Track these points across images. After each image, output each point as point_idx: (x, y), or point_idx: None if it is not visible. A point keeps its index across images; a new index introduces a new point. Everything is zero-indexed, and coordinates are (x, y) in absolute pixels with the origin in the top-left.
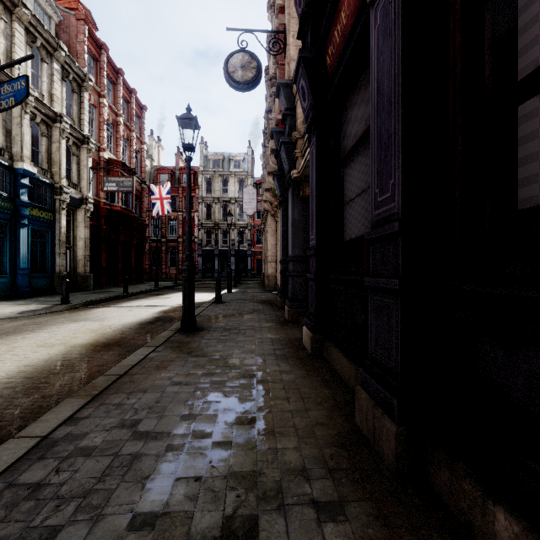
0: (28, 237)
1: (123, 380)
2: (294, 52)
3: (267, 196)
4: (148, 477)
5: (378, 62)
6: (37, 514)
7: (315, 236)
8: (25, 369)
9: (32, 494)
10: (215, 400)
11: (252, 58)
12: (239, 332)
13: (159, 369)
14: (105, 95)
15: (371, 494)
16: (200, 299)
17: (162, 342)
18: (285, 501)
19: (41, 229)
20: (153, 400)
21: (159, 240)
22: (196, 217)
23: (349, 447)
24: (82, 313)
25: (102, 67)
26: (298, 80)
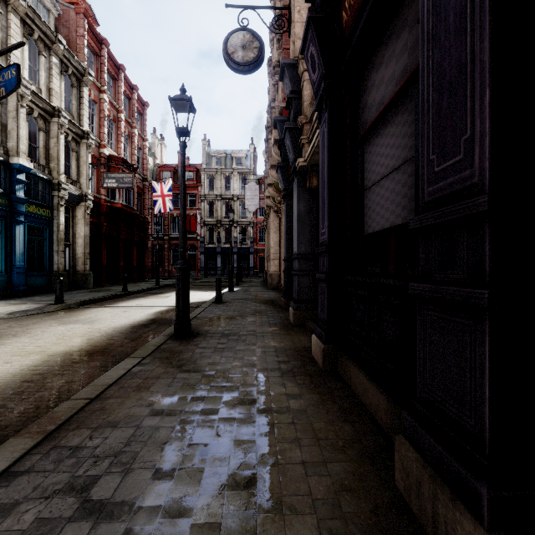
0: (24, 234)
1: (93, 406)
2: (299, 29)
3: (269, 191)
4: None
5: None
6: None
7: (328, 230)
8: None
9: None
10: (203, 442)
11: (254, 37)
12: (238, 338)
13: (140, 391)
14: (105, 91)
15: None
16: (200, 298)
17: (150, 351)
18: None
19: (39, 226)
20: (123, 441)
21: (162, 237)
22: (198, 214)
23: None
24: (74, 314)
25: (103, 63)
26: (306, 48)
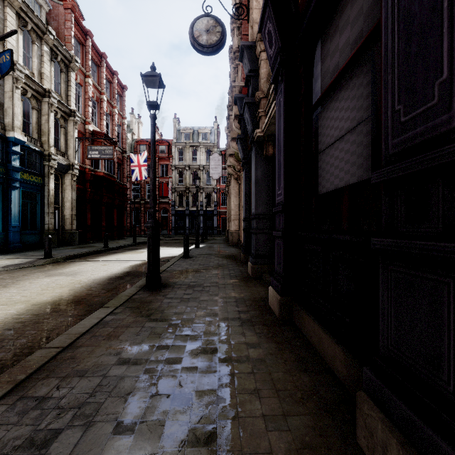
0: (19, 198)
1: (64, 355)
2: (257, 15)
3: (230, 160)
4: None
5: None
6: None
7: (284, 191)
8: None
9: None
10: (165, 392)
11: (217, 22)
12: (203, 289)
13: (110, 339)
14: (89, 75)
15: None
16: (170, 253)
17: (123, 301)
18: None
19: (32, 192)
20: (88, 391)
21: (139, 201)
22: (169, 182)
23: None
24: (60, 267)
25: (87, 51)
26: (264, 26)
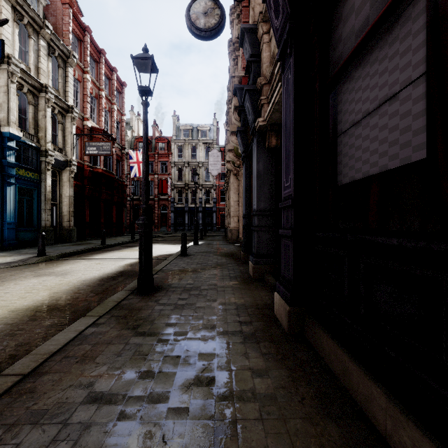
0: (15, 195)
1: (22, 386)
2: None
3: (230, 156)
4: None
5: None
6: None
7: (293, 182)
8: None
9: None
10: None
11: (215, 4)
12: (199, 293)
13: (84, 362)
14: (88, 71)
15: None
16: (168, 251)
17: (109, 308)
18: None
19: (28, 188)
20: None
21: (138, 198)
22: (169, 179)
23: None
24: (52, 266)
25: (86, 47)
26: None
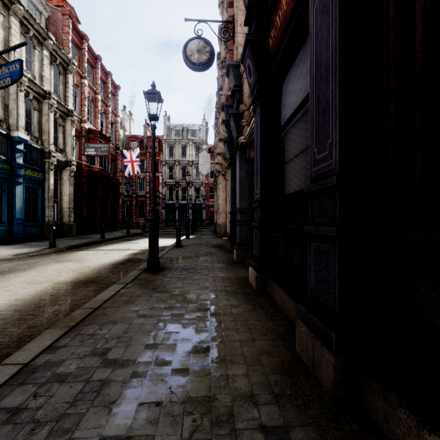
0: (22, 193)
1: (97, 312)
2: (241, 39)
3: (218, 159)
4: (114, 402)
5: (316, 37)
6: (14, 437)
7: (260, 191)
8: (15, 303)
9: (11, 417)
10: (175, 331)
11: (206, 44)
12: (195, 271)
13: (128, 304)
14: (85, 77)
15: (313, 419)
16: (163, 243)
17: (131, 280)
18: (236, 426)
19: (33, 187)
20: (122, 330)
21: (131, 195)
22: (160, 176)
23: (292, 374)
24: (66, 255)
25: (83, 54)
26: (245, 60)
